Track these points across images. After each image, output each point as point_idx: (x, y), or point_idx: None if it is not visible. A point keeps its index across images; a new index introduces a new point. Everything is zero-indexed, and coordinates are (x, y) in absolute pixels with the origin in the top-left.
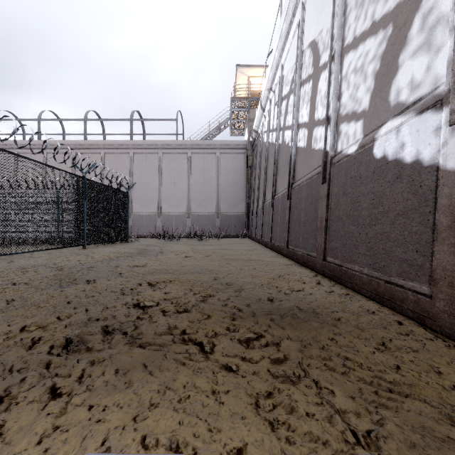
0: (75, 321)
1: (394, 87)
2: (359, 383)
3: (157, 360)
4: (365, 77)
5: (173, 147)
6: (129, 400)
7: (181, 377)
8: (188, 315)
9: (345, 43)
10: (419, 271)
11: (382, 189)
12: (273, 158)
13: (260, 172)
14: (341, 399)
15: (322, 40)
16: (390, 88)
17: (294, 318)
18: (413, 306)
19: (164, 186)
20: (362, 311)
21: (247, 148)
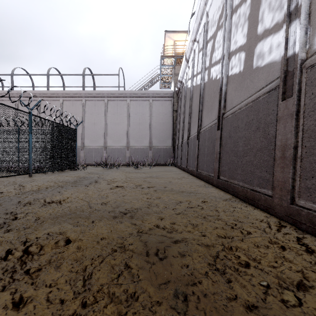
0: None
1: None
2: None
3: None
4: None
5: (116, 95)
6: None
7: None
8: None
9: None
10: None
11: None
12: (197, 97)
13: (184, 113)
14: None
15: None
16: None
17: None
18: None
19: (109, 126)
20: None
21: (173, 96)
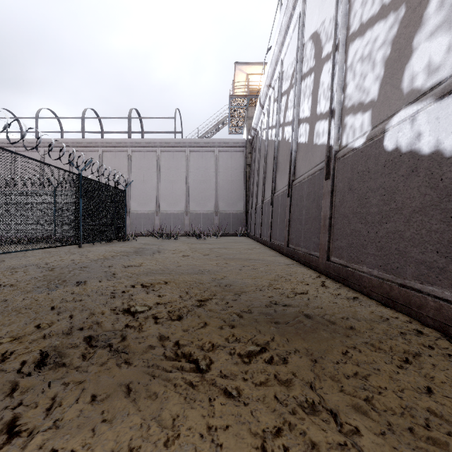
0: (55, 330)
1: (407, 73)
2: (387, 415)
3: (143, 381)
4: (373, 64)
5: (172, 145)
6: (103, 441)
7: (170, 407)
8: (182, 322)
9: (350, 31)
10: (441, 274)
11: (394, 184)
12: (272, 155)
13: (259, 170)
14: (369, 440)
15: (324, 30)
16: (403, 74)
17: (301, 327)
18: (434, 314)
19: (162, 184)
20: (374, 317)
21: (245, 146)
